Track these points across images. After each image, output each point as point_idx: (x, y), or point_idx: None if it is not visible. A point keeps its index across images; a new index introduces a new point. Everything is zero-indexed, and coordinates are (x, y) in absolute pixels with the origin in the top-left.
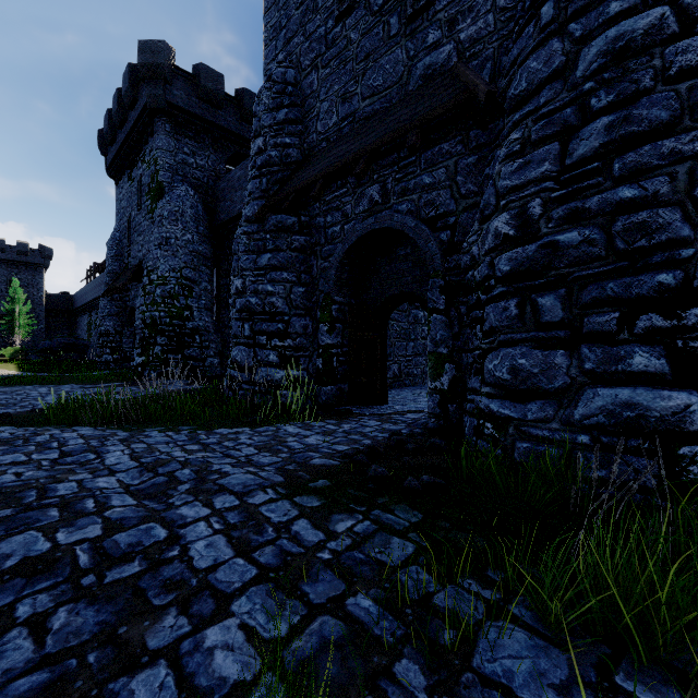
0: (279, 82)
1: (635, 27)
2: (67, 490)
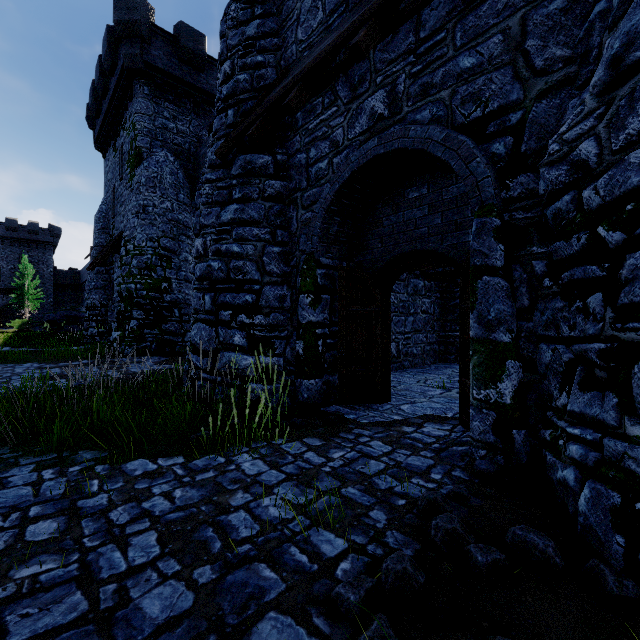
0: None
1: None
2: None
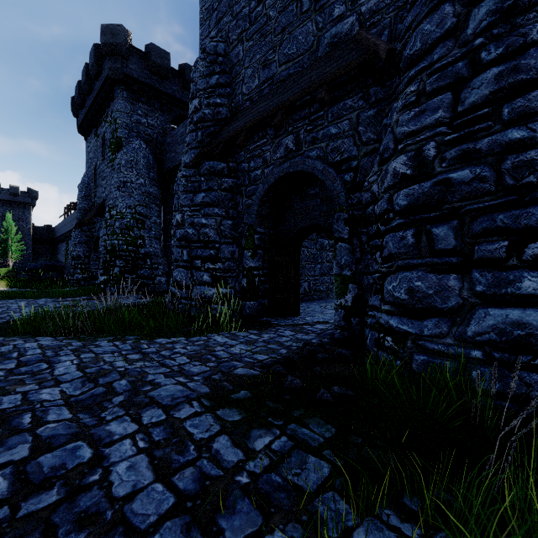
0: (212, 53)
1: None
2: (10, 403)
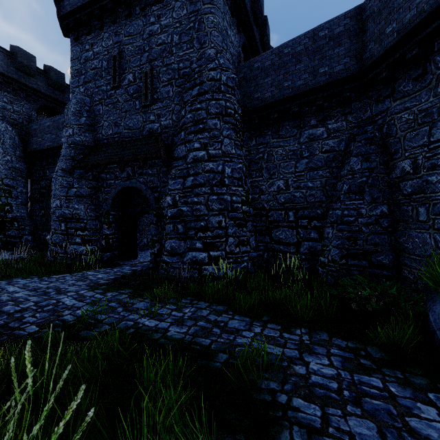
0: (81, 102)
1: (198, 155)
2: (6, 298)
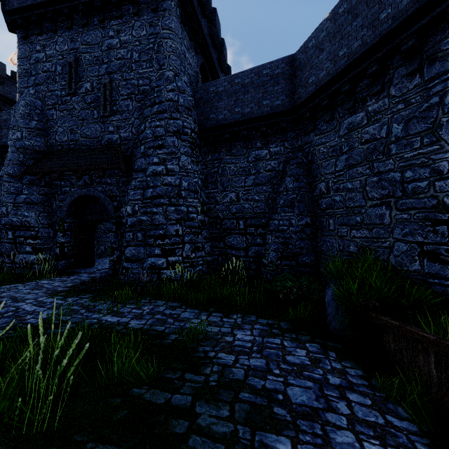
0: (31, 104)
1: (157, 169)
2: None
